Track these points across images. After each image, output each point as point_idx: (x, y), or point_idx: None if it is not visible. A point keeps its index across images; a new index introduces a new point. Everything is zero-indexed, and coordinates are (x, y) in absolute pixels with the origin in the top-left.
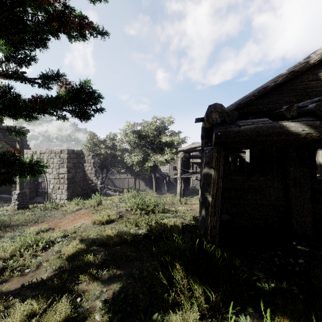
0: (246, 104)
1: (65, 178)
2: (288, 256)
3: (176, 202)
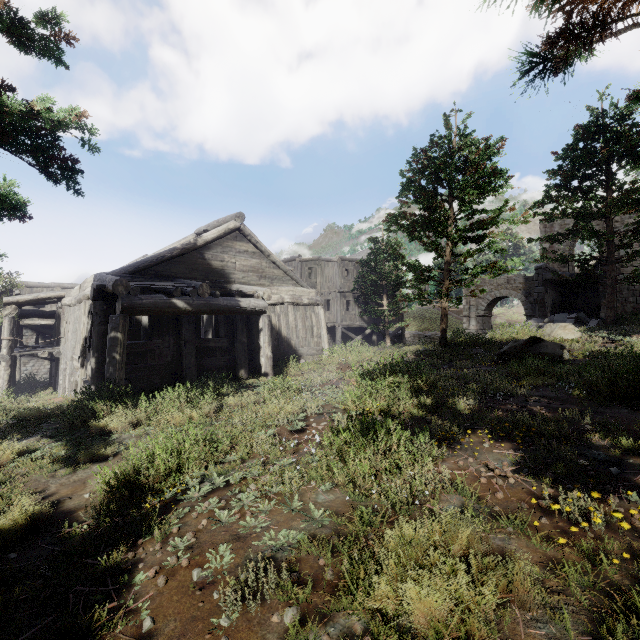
0: (145, 268)
1: None
2: None
3: (9, 402)
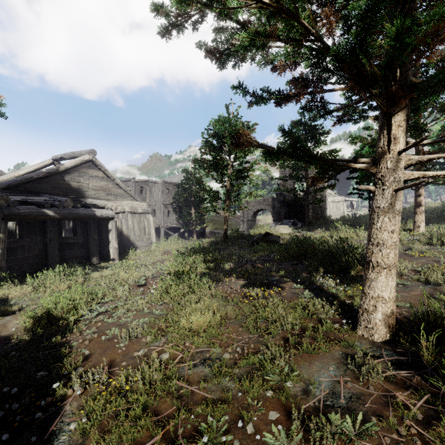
0: (16, 185)
1: None
2: None
3: None
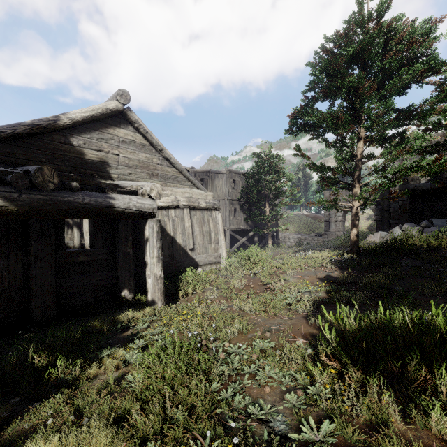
0: None
1: None
2: None
3: None
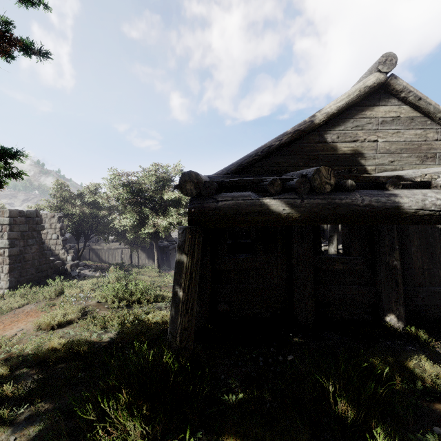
0: (248, 165)
1: (6, 256)
2: (276, 353)
3: None
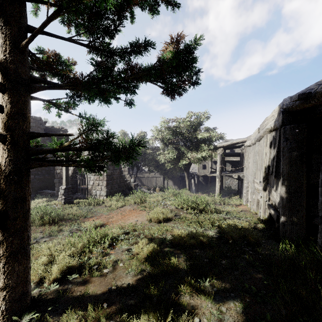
0: None
1: (104, 175)
2: None
3: (219, 201)
